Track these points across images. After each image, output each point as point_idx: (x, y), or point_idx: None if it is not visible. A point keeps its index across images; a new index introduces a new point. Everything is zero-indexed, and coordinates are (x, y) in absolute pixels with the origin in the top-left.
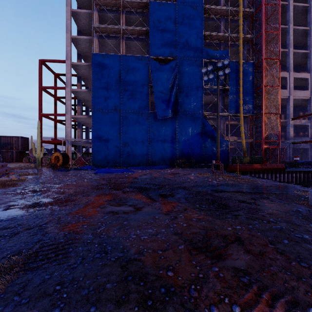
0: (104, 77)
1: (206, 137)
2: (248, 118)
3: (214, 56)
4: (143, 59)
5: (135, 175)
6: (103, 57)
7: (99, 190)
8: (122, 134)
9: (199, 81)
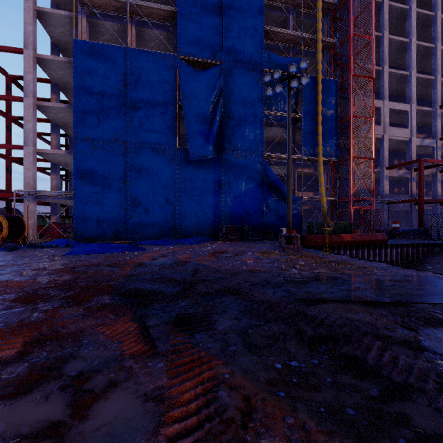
0: (95, 83)
1: (269, 191)
2: (329, 165)
3: (281, 66)
4: (166, 58)
5: (143, 258)
6: (94, 48)
7: (25, 308)
8: (129, 183)
9: (258, 103)
